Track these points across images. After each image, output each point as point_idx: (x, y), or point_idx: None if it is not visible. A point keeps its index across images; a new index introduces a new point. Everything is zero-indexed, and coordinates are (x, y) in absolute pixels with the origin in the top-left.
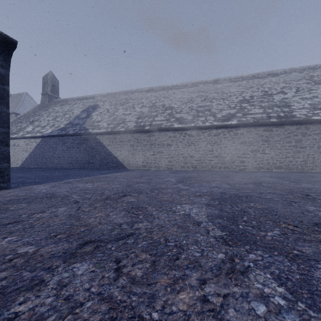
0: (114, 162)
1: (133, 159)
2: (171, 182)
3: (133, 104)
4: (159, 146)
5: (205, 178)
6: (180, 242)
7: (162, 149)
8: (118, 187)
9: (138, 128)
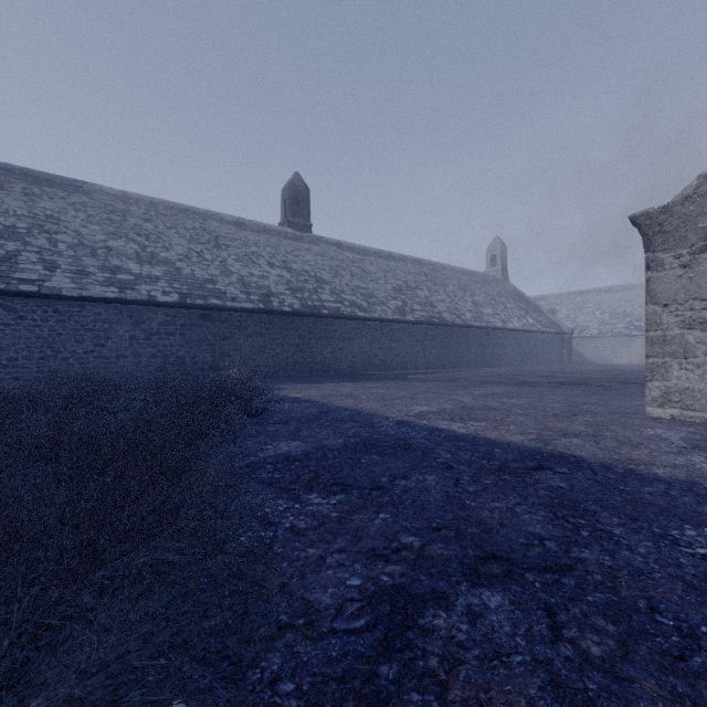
0: (579, 358)
1: (597, 356)
2: (624, 365)
3: (592, 309)
4: (619, 347)
5: (642, 365)
6: (621, 366)
7: (622, 349)
8: (605, 365)
9: (601, 334)
